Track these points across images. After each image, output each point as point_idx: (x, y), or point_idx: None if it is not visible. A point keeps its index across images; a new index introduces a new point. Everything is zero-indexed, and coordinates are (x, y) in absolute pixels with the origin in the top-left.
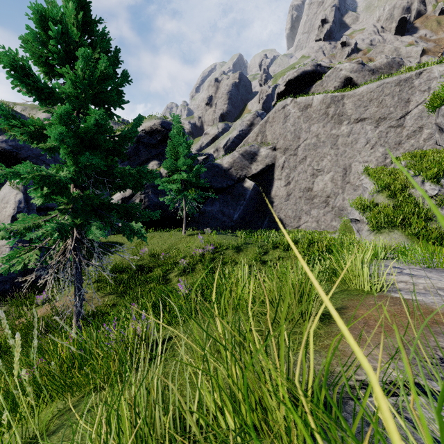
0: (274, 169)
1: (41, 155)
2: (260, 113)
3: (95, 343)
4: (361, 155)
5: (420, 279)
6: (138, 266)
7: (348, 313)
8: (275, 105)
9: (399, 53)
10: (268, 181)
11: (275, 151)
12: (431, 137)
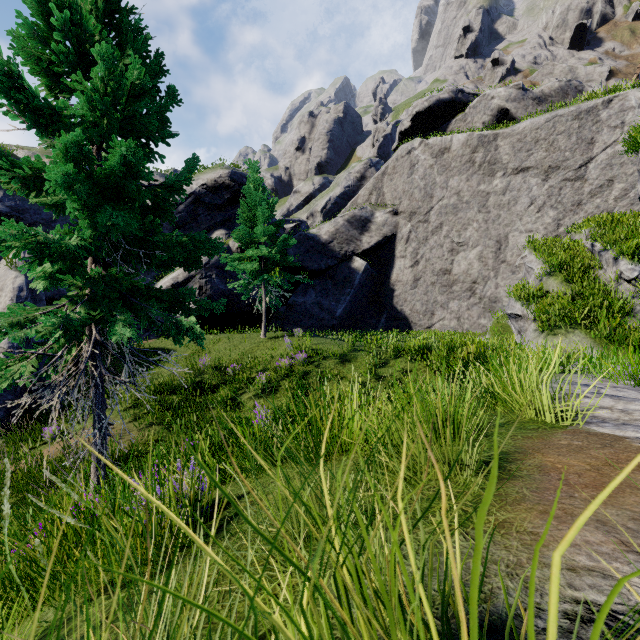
0: (395, 242)
1: (53, 221)
2: (375, 161)
3: (113, 508)
4: (523, 221)
5: (632, 403)
6: (195, 384)
7: (529, 462)
8: (396, 150)
9: (575, 76)
10: (386, 260)
11: (397, 216)
12: (626, 194)
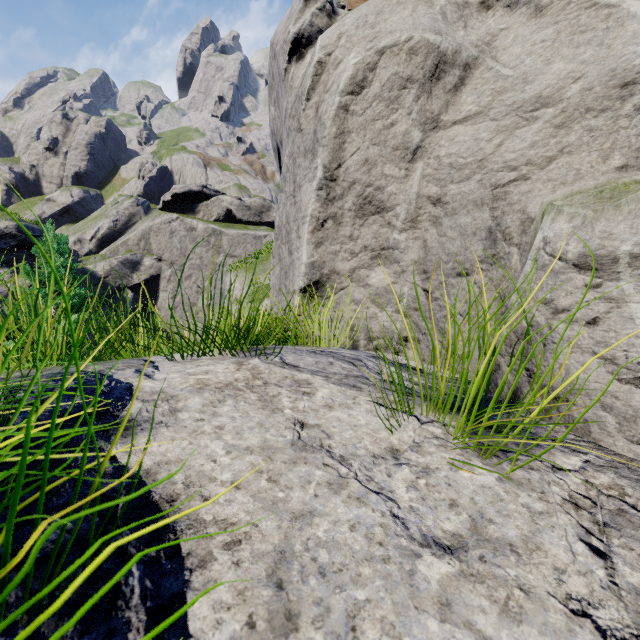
0: (160, 280)
1: None
2: (142, 201)
3: None
4: None
5: None
6: None
7: None
8: (160, 213)
9: None
10: (153, 291)
11: (161, 262)
12: None
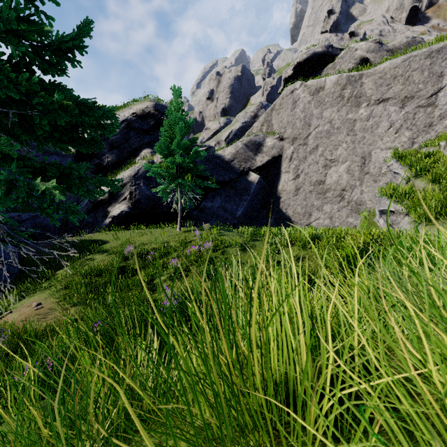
0: (281, 161)
1: None
2: (264, 104)
3: None
4: (383, 140)
5: None
6: (120, 268)
7: None
8: (281, 92)
9: None
10: (274, 174)
11: (282, 141)
12: None
